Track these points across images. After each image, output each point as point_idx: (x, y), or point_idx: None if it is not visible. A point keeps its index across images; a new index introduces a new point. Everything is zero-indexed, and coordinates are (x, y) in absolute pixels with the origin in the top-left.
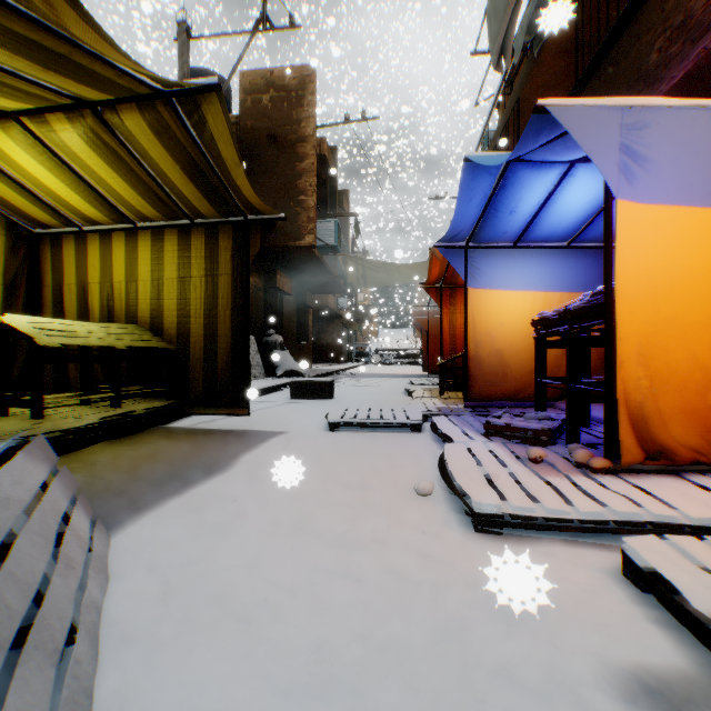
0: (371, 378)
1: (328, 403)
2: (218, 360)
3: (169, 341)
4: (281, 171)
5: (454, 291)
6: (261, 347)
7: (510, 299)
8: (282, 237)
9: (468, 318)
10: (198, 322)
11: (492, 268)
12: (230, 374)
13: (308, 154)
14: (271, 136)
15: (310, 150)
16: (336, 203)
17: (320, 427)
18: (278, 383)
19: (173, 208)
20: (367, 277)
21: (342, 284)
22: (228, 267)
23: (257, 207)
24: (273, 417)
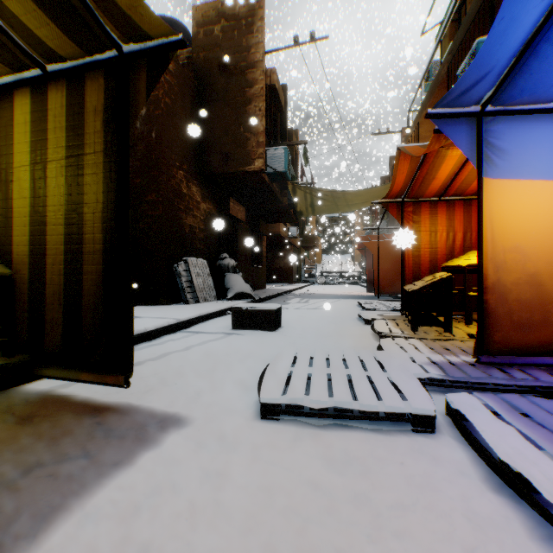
0: (319, 299)
1: (272, 338)
2: (84, 292)
3: (20, 262)
4: (231, 99)
5: (418, 206)
6: (213, 270)
7: (552, 193)
8: (233, 162)
9: (482, 224)
10: (57, 232)
11: (522, 145)
12: (103, 315)
13: (257, 80)
14: (222, 65)
15: (259, 75)
16: (286, 137)
17: (249, 400)
18: (224, 307)
19: (0, 37)
20: (314, 205)
21: (292, 214)
22: (98, 140)
23: (120, 4)
24: (192, 367)
